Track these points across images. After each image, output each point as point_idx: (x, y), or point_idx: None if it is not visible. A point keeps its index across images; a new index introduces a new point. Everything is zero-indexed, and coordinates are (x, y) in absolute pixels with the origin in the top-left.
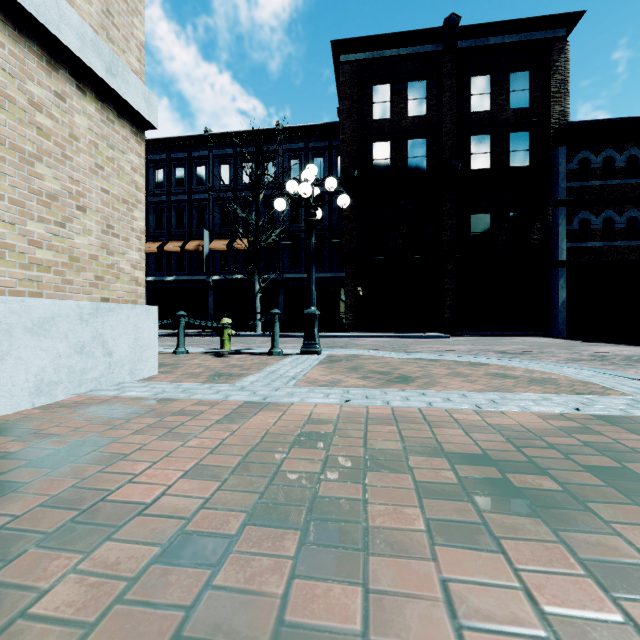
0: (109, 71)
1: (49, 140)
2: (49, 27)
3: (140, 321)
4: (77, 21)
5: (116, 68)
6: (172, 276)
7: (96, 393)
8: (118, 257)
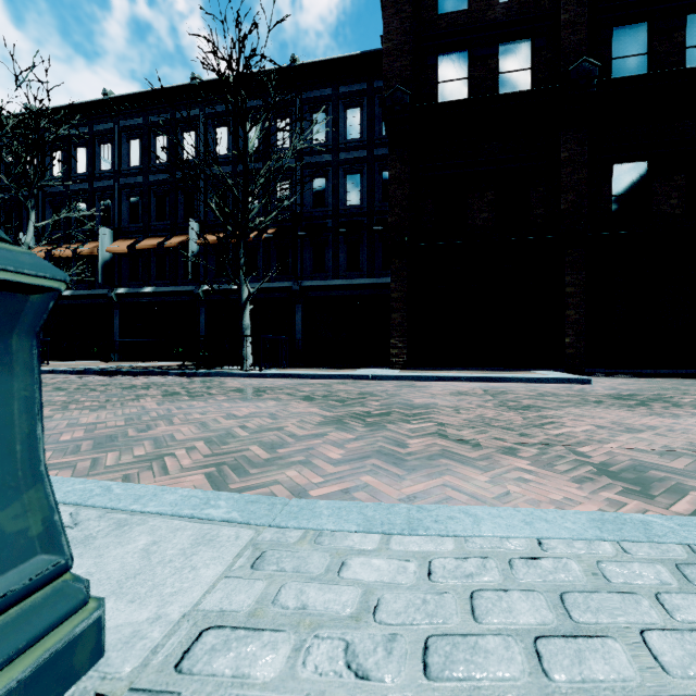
0: None
1: None
2: None
3: None
4: None
5: None
6: (151, 287)
7: None
8: None
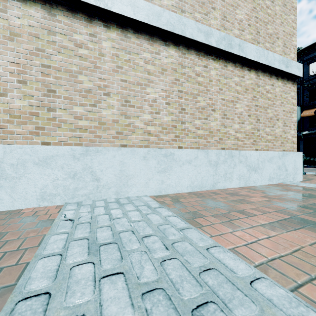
0: (286, 66)
1: (270, 101)
2: (271, 66)
3: (295, 158)
4: (278, 57)
5: (288, 64)
6: None
7: (286, 183)
8: (287, 134)
